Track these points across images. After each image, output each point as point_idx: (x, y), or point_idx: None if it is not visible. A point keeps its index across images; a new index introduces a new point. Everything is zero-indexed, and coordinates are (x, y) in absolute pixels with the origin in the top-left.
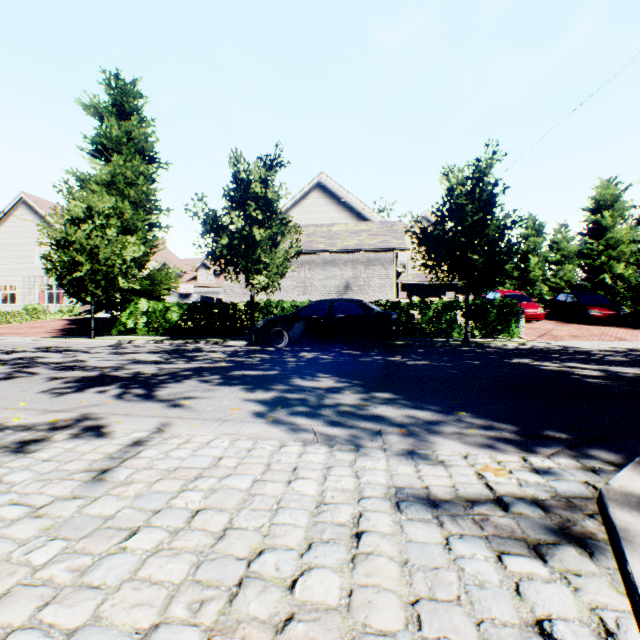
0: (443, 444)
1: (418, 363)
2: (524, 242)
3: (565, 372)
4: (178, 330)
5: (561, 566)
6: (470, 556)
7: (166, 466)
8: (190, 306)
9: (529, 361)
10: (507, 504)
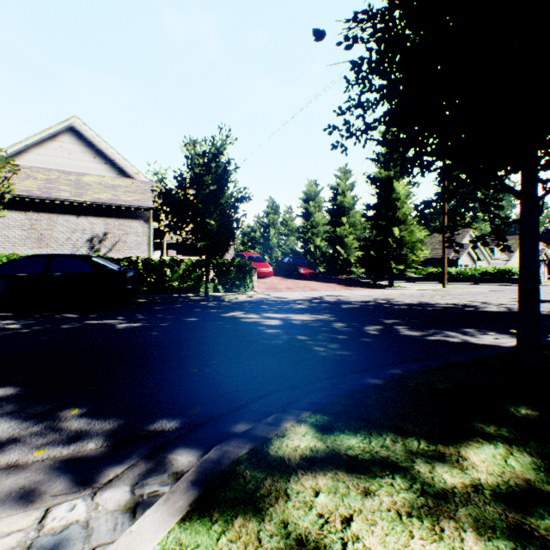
0: None
1: (130, 326)
2: (267, 217)
3: (257, 324)
4: None
5: None
6: None
7: None
8: None
9: (241, 314)
10: None
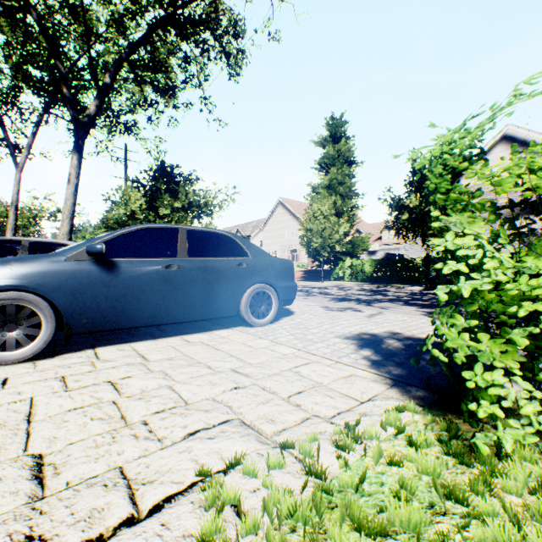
0: None
1: None
2: None
3: None
4: (370, 278)
5: None
6: None
7: (386, 318)
8: (378, 261)
9: None
10: None
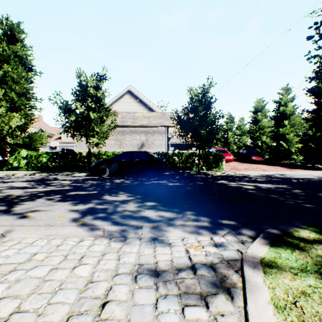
0: (173, 232)
1: (173, 184)
2: (226, 125)
3: (239, 187)
4: (46, 167)
5: (215, 310)
6: (167, 311)
7: None
8: (54, 154)
9: (225, 182)
10: (196, 269)
